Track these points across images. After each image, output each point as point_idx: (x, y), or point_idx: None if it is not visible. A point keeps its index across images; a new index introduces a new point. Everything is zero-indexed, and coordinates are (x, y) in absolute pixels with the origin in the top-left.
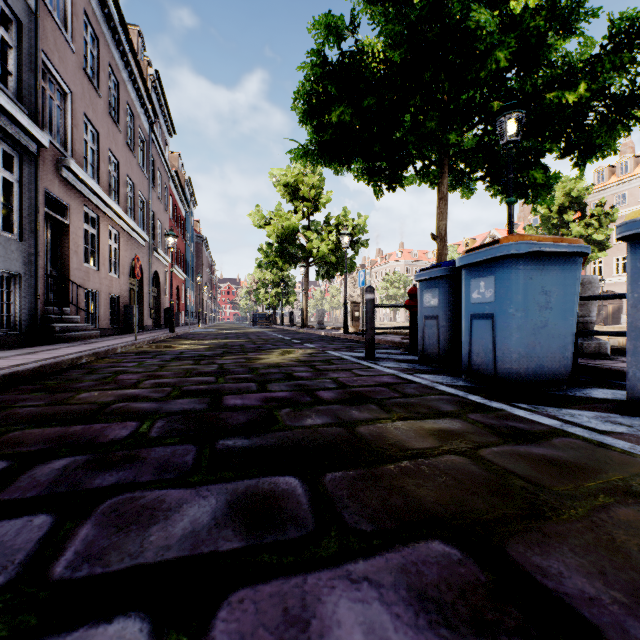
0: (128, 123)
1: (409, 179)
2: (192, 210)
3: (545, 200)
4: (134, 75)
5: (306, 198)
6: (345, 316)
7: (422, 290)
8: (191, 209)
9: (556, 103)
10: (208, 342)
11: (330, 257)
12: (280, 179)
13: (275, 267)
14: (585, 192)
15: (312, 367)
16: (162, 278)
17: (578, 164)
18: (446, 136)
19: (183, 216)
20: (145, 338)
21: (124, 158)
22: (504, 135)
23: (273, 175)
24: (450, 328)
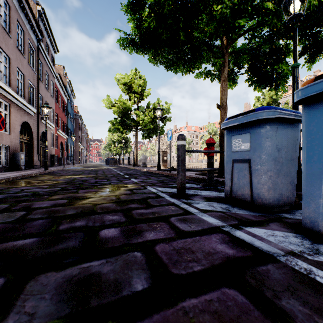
0: (19, 35)
1: (198, 75)
2: (72, 100)
3: (282, 88)
4: (23, 4)
5: (136, 92)
6: (158, 159)
7: (230, 136)
8: (71, 99)
9: (312, 5)
10: (63, 178)
11: (150, 126)
12: (121, 81)
13: (118, 131)
14: (279, 97)
15: (127, 213)
16: (49, 136)
17: (309, 61)
18: (238, 20)
19: (65, 102)
20: (15, 175)
21: (14, 56)
22: (291, 10)
23: (117, 78)
24: (265, 172)
